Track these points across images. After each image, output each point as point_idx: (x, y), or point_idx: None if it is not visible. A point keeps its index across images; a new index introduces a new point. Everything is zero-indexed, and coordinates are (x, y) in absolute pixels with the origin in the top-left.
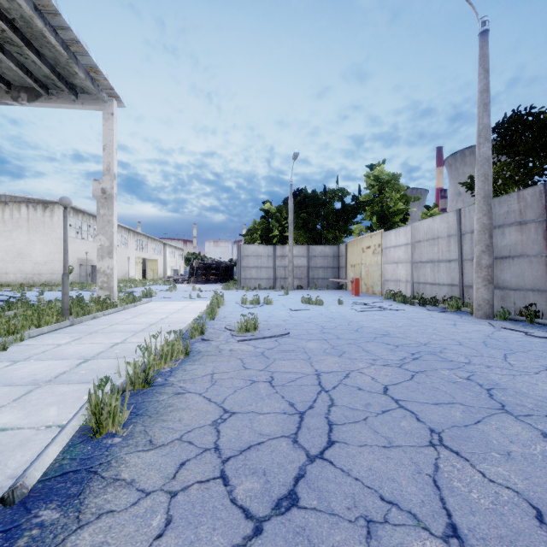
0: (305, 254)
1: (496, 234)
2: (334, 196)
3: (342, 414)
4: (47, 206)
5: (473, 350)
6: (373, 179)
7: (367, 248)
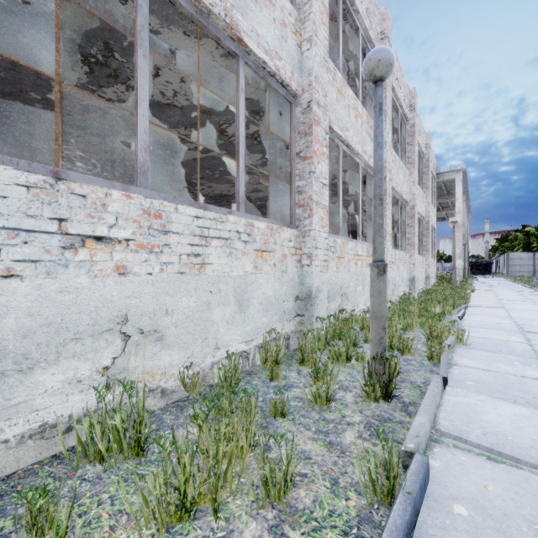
0: None
1: None
2: None
3: None
4: None
5: None
6: None
7: None
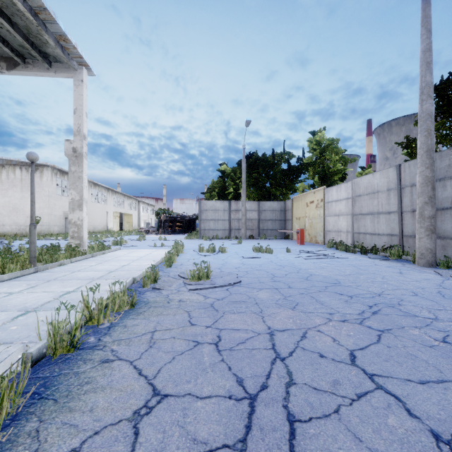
0: (256, 208)
1: (436, 187)
2: (281, 158)
3: (305, 400)
4: (37, 168)
5: (433, 302)
6: (315, 144)
7: (311, 202)
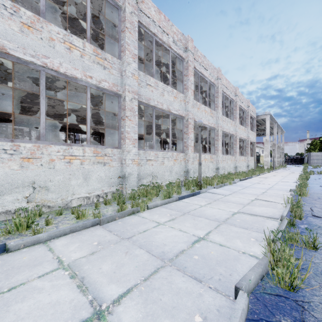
0: None
1: None
2: None
3: None
4: None
5: None
6: None
7: None
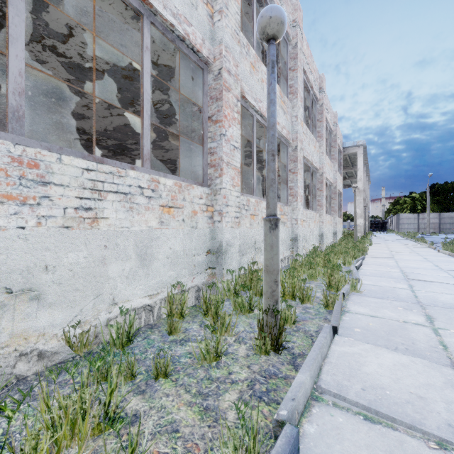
0: (437, 217)
1: None
2: None
3: (429, 238)
4: None
5: None
6: None
7: None
